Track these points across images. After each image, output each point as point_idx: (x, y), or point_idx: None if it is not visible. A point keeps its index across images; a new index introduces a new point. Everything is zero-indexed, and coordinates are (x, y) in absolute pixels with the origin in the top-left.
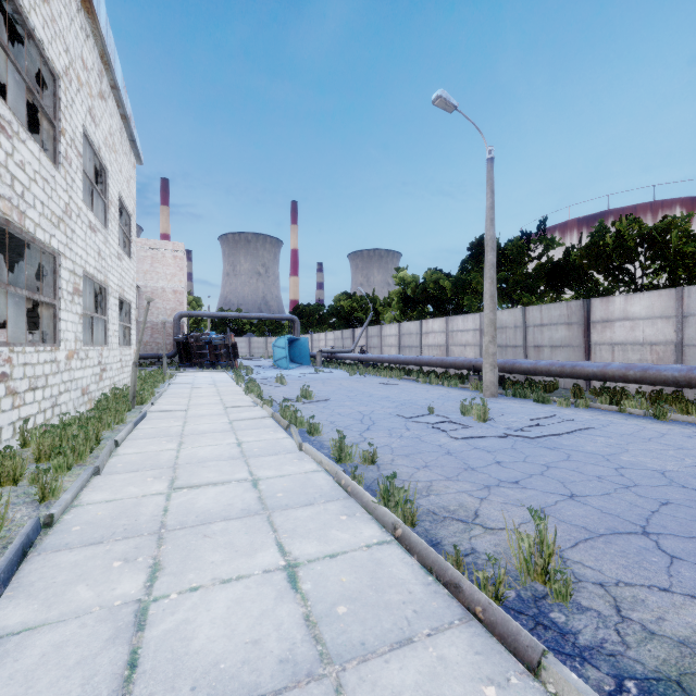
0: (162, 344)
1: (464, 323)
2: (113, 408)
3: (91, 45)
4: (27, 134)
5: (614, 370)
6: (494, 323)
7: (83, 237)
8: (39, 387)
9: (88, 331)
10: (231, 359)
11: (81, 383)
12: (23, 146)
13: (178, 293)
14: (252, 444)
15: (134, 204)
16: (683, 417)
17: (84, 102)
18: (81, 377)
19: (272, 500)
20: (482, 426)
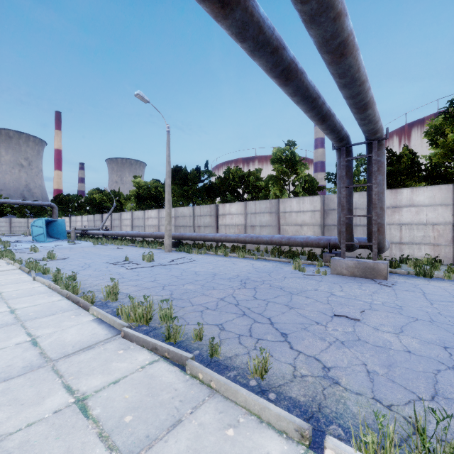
0: None
1: None
2: None
3: None
4: None
5: (217, 237)
6: (170, 214)
7: None
8: None
9: None
10: None
11: None
12: None
13: None
14: (1, 281)
15: None
16: (233, 254)
17: None
18: None
19: (9, 297)
20: (147, 264)
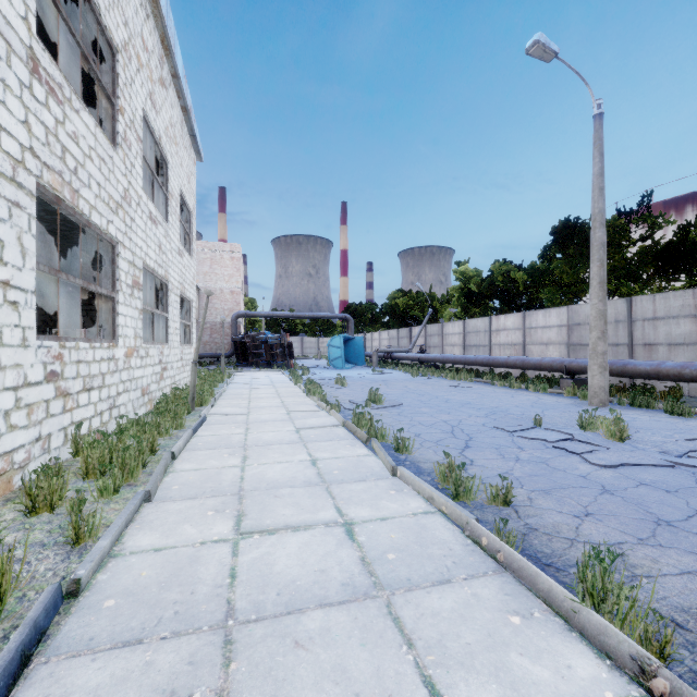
0: (220, 343)
1: (546, 318)
2: (172, 410)
3: (152, 26)
4: (81, 104)
5: None
6: (604, 315)
7: (143, 228)
8: (95, 387)
9: (152, 329)
10: (286, 359)
11: (140, 382)
12: (76, 116)
13: (235, 293)
14: (329, 462)
15: (194, 202)
16: None
17: (144, 85)
18: (140, 377)
19: (383, 568)
20: (622, 448)
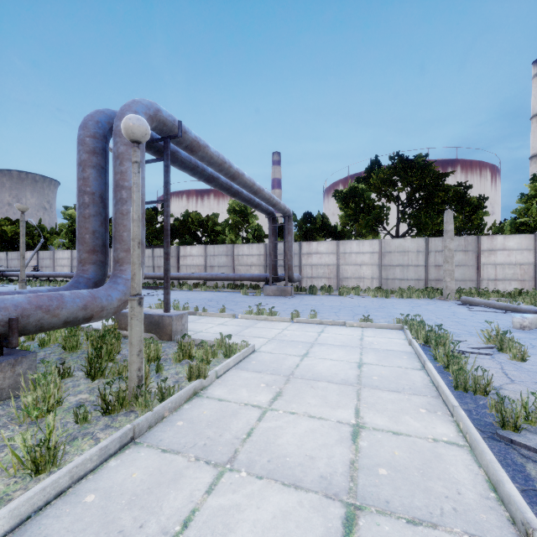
0: None
1: None
2: None
3: None
4: None
5: (182, 275)
6: None
7: None
8: None
9: None
10: None
11: None
12: None
13: None
14: None
15: None
16: (197, 289)
17: None
18: None
19: None
20: None
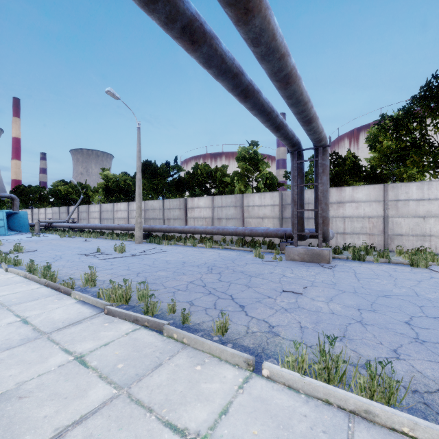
0: None
1: None
2: None
3: None
4: None
5: (187, 229)
6: (140, 207)
7: None
8: None
9: None
10: None
11: None
12: None
13: None
14: None
15: None
16: (201, 245)
17: None
18: None
19: None
20: (119, 254)
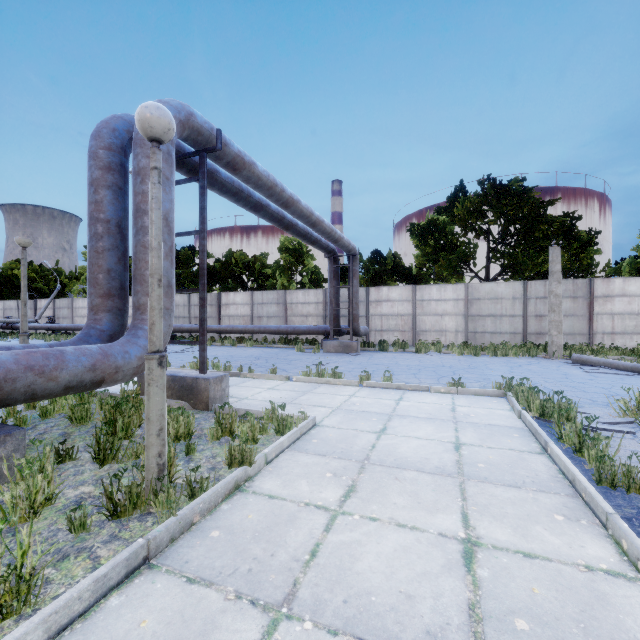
0: None
1: None
2: None
3: None
4: None
5: (223, 328)
6: None
7: None
8: None
9: None
10: None
11: None
12: None
13: None
14: None
15: None
16: (242, 344)
17: None
18: None
19: None
20: None
